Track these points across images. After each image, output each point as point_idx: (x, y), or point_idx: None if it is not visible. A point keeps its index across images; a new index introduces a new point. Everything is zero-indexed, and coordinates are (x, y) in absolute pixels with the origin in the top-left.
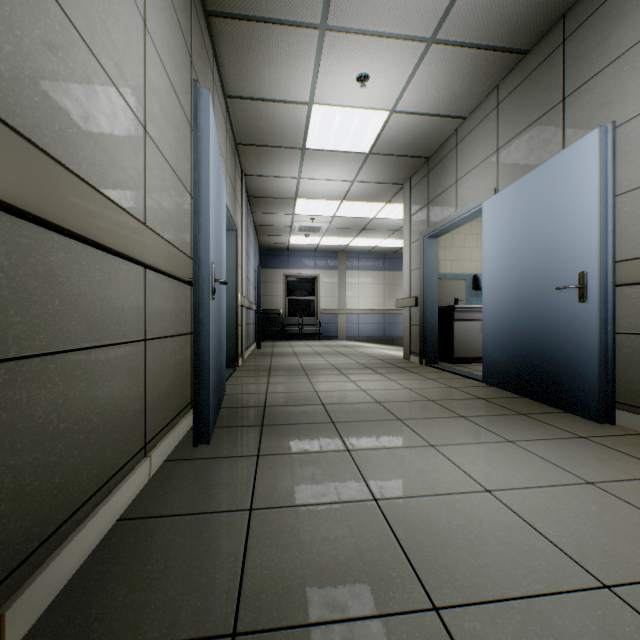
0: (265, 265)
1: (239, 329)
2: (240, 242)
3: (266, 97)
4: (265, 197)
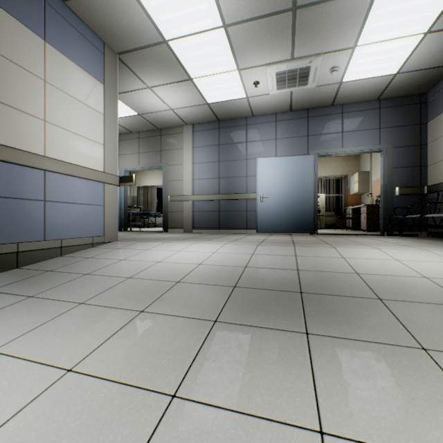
0: (432, 114)
1: (177, 213)
2: (181, 166)
3: (121, 127)
4: (216, 115)
